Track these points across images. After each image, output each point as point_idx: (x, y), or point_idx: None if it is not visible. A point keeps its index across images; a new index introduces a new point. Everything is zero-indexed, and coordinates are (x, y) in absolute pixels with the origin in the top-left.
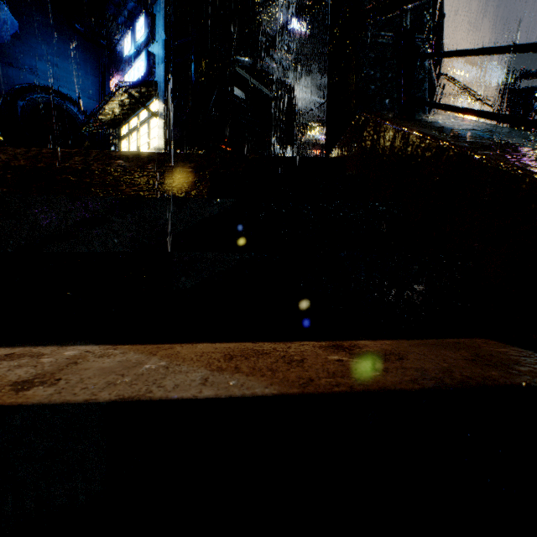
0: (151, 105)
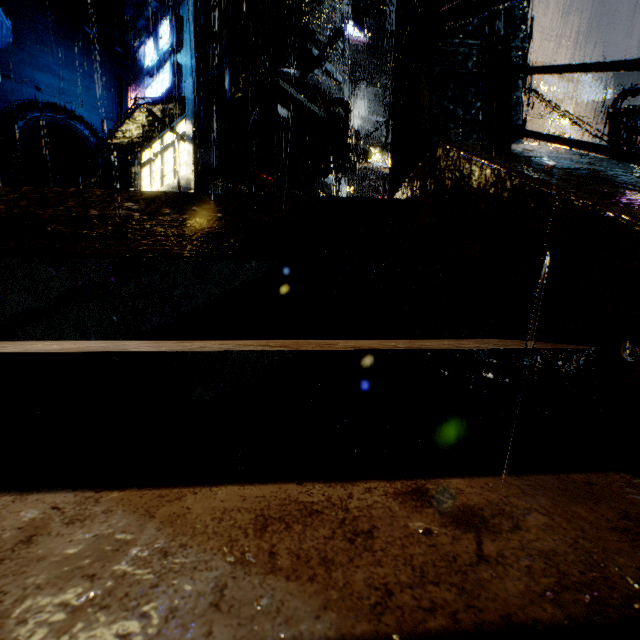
0: (177, 126)
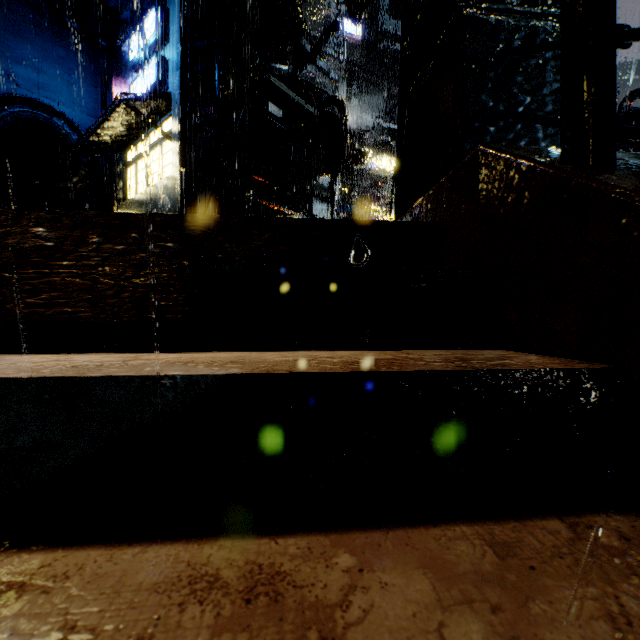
0: (164, 123)
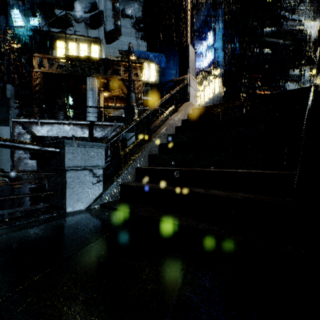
0: (215, 72)
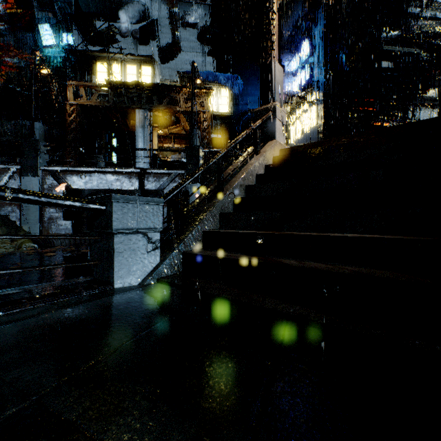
0: (312, 97)
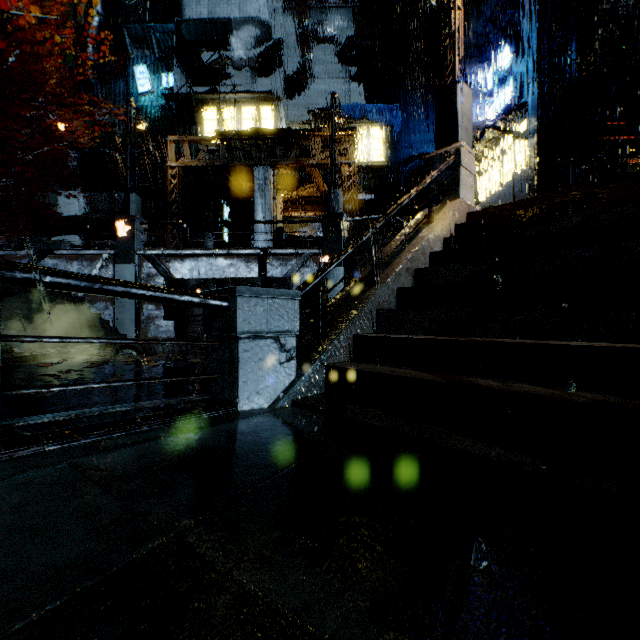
0: (517, 128)
